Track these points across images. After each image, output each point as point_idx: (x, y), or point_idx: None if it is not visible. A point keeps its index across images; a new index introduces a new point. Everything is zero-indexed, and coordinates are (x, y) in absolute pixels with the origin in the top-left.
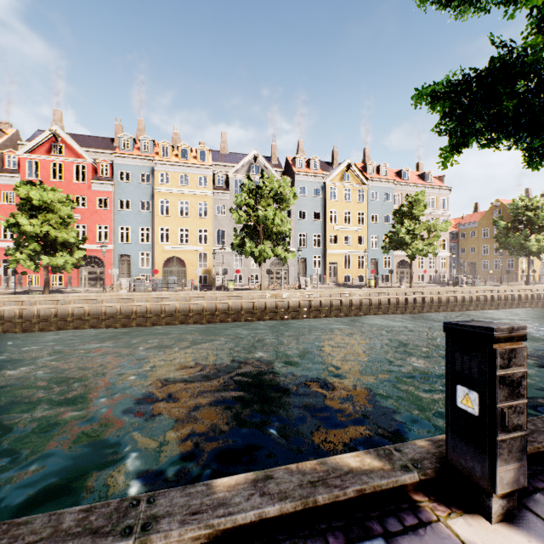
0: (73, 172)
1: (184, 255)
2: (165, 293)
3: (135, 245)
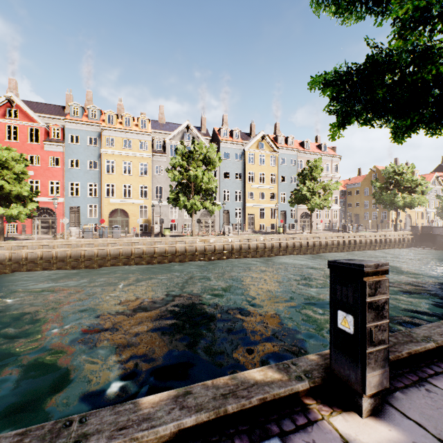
0: (27, 134)
1: (127, 207)
2: (110, 239)
3: (84, 198)
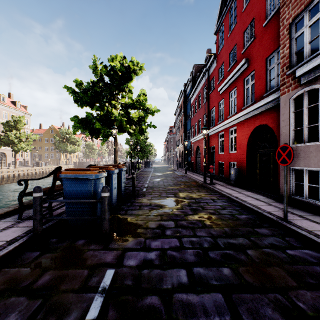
0: None
1: None
2: None
3: None
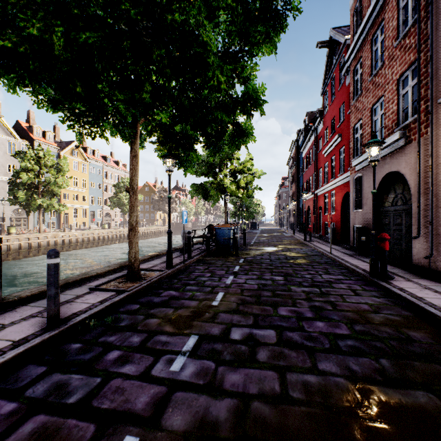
0: None
1: None
2: None
3: None
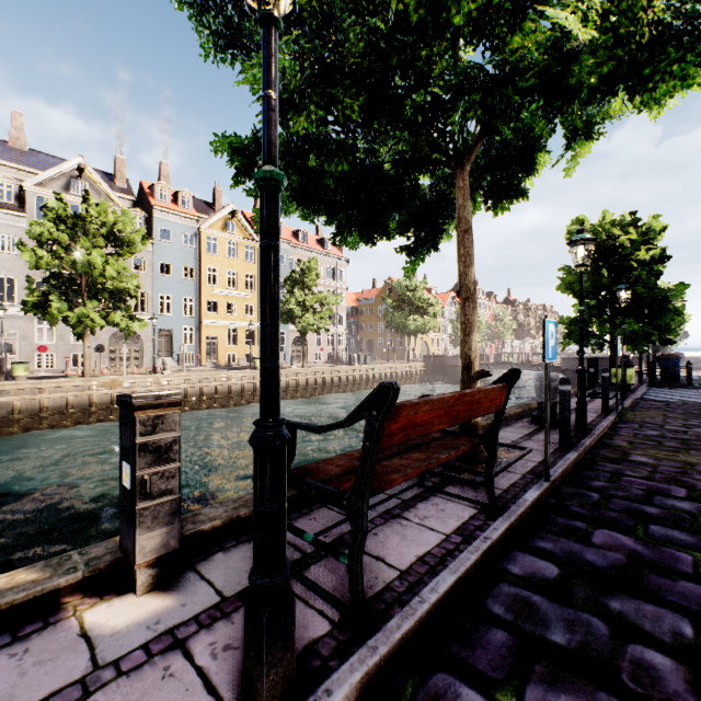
0: None
1: None
2: None
3: None
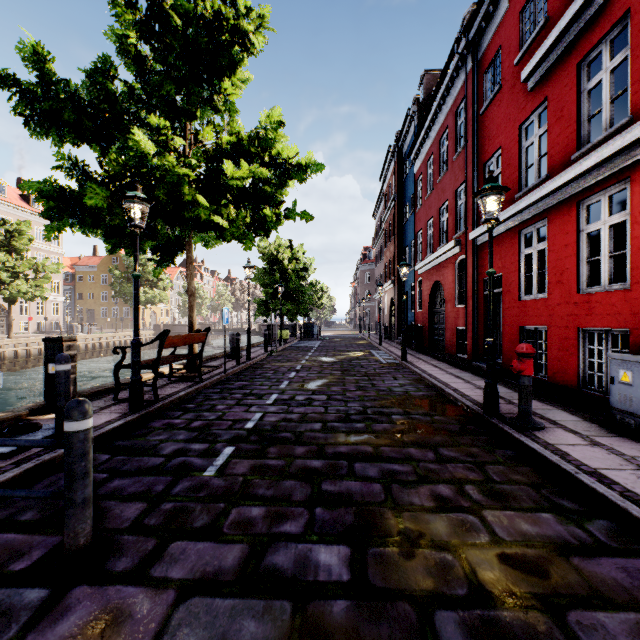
0: None
1: None
2: None
3: None
